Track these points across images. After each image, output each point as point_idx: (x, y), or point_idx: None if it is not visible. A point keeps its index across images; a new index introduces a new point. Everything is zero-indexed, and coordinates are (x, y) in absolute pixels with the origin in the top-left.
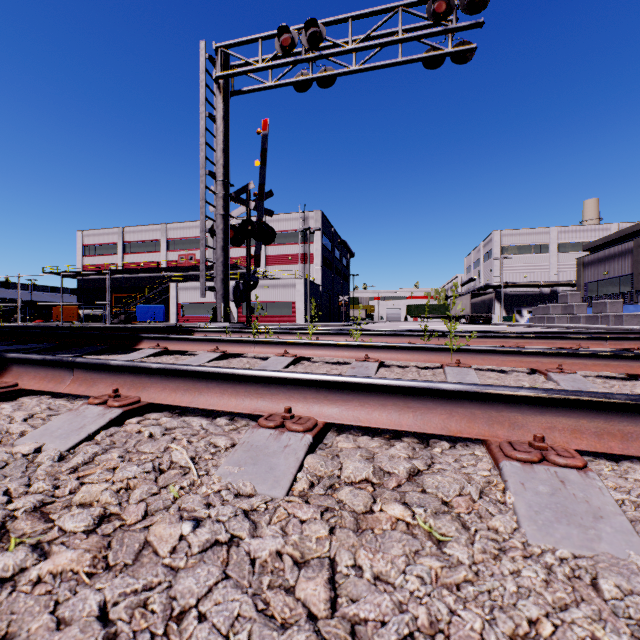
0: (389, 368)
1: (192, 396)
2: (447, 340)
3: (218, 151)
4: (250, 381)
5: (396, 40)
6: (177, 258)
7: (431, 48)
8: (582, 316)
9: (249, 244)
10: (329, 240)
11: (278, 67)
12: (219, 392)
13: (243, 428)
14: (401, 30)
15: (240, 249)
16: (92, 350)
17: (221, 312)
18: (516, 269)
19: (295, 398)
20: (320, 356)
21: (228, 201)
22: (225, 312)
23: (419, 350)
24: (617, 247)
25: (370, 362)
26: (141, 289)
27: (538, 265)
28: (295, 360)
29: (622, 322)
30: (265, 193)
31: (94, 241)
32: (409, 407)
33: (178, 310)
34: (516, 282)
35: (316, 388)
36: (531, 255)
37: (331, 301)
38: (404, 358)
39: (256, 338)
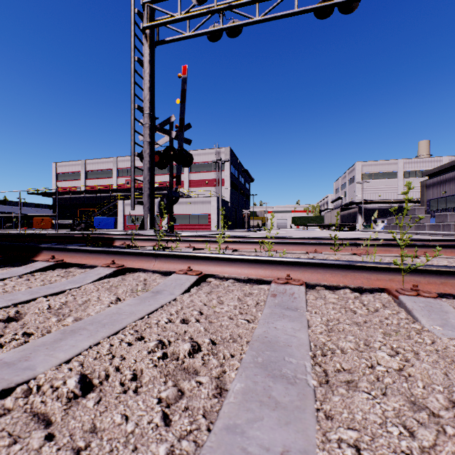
0: (315, 291)
1: None
2: (352, 249)
3: (145, 89)
4: None
5: None
6: (124, 182)
7: (322, 1)
8: (427, 225)
9: (171, 167)
10: (235, 169)
11: (194, 17)
12: None
13: None
14: None
15: None
16: None
17: (147, 222)
18: (373, 190)
19: None
20: (229, 274)
21: (153, 130)
22: (151, 222)
23: (354, 269)
24: (453, 172)
25: (294, 285)
26: (98, 205)
27: (389, 187)
28: (199, 279)
29: None
30: (184, 125)
31: (64, 170)
32: None
33: (124, 220)
34: (373, 200)
35: None
36: (384, 180)
37: (237, 214)
38: (335, 279)
39: (157, 251)
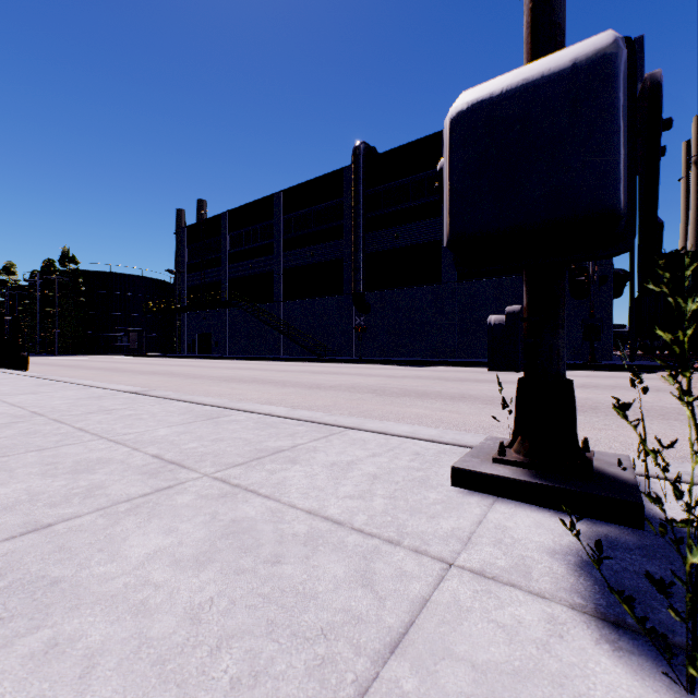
0: None
1: None
2: None
3: None
4: None
5: None
6: None
7: None
8: None
9: None
10: None
11: None
12: None
13: None
14: None
15: None
16: None
17: None
18: None
19: None
20: None
21: None
22: None
23: None
24: None
25: None
26: None
27: None
28: None
29: None
30: None
31: None
32: None
33: None
34: None
35: None
36: None
37: None
38: None
39: None
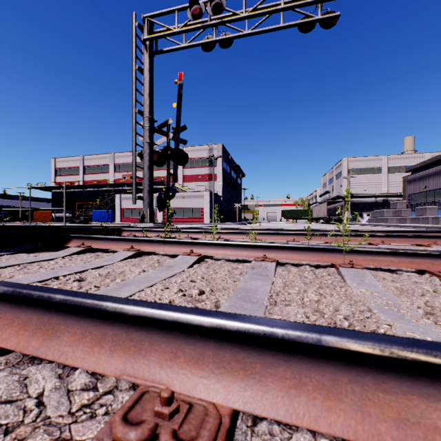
0: (284, 267)
1: (43, 336)
2: (324, 238)
3: (145, 95)
4: (121, 320)
5: (279, 9)
6: (121, 177)
7: (305, 17)
8: (408, 218)
9: (169, 165)
10: (227, 164)
11: (190, 31)
12: (79, 333)
13: (105, 398)
14: (283, 1)
15: (165, 171)
16: (26, 248)
17: (147, 215)
18: (358, 185)
19: (185, 353)
20: (222, 255)
21: (153, 132)
22: (150, 215)
23: (312, 250)
24: (433, 169)
25: (268, 262)
26: (96, 199)
27: (374, 182)
28: (199, 259)
29: (438, 222)
30: (180, 127)
31: (63, 165)
32: (385, 391)
33: (121, 213)
34: (358, 194)
35: (218, 340)
36: (369, 175)
37: (229, 207)
38: (298, 258)
39: (166, 238)
